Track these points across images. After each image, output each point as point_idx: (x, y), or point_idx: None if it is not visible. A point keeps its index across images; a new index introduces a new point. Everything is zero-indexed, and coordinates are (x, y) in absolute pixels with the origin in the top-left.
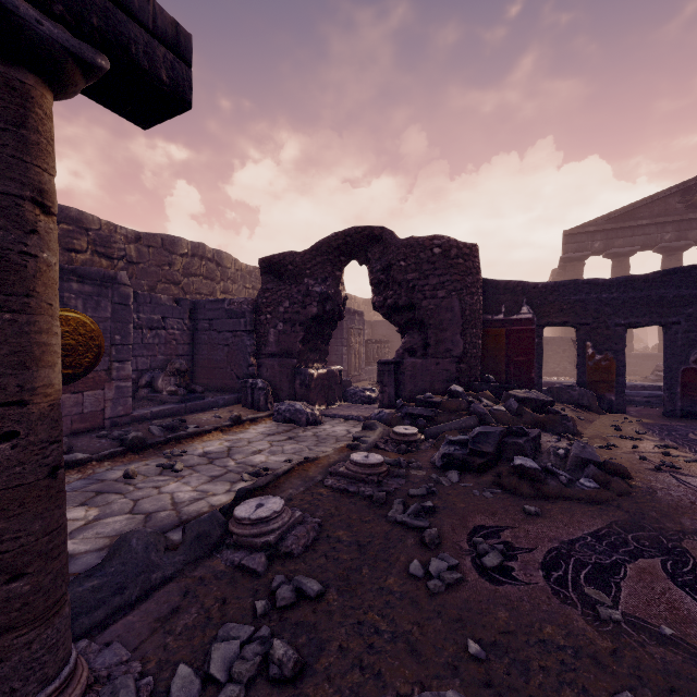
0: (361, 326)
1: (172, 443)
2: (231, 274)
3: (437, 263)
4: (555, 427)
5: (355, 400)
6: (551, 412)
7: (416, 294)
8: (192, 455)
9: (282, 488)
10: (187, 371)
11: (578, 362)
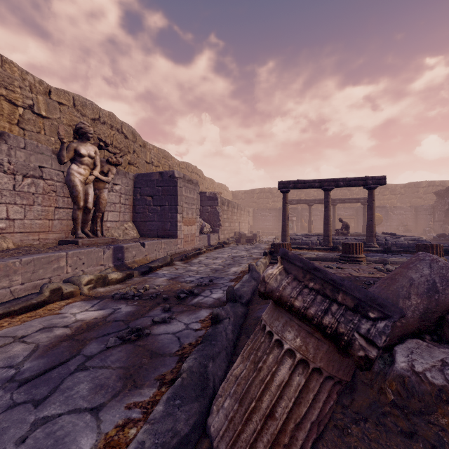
0: None
1: None
2: None
3: None
4: None
5: None
6: None
7: None
8: None
9: None
10: (413, 227)
11: None
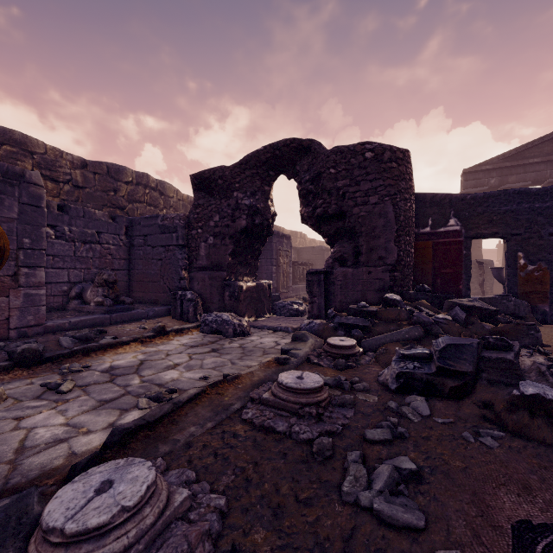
0: (288, 248)
1: (78, 356)
2: (173, 203)
3: (369, 167)
4: (520, 338)
5: (283, 312)
6: (501, 321)
7: (347, 201)
8: (93, 371)
9: (181, 424)
10: (124, 285)
11: (509, 273)
